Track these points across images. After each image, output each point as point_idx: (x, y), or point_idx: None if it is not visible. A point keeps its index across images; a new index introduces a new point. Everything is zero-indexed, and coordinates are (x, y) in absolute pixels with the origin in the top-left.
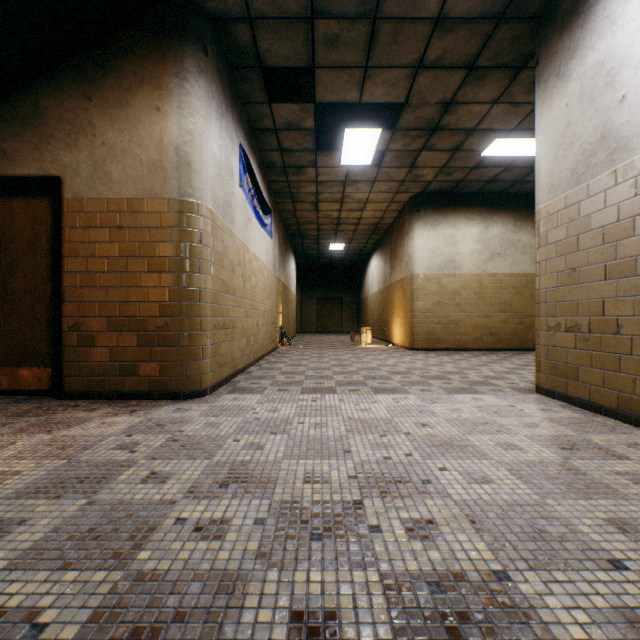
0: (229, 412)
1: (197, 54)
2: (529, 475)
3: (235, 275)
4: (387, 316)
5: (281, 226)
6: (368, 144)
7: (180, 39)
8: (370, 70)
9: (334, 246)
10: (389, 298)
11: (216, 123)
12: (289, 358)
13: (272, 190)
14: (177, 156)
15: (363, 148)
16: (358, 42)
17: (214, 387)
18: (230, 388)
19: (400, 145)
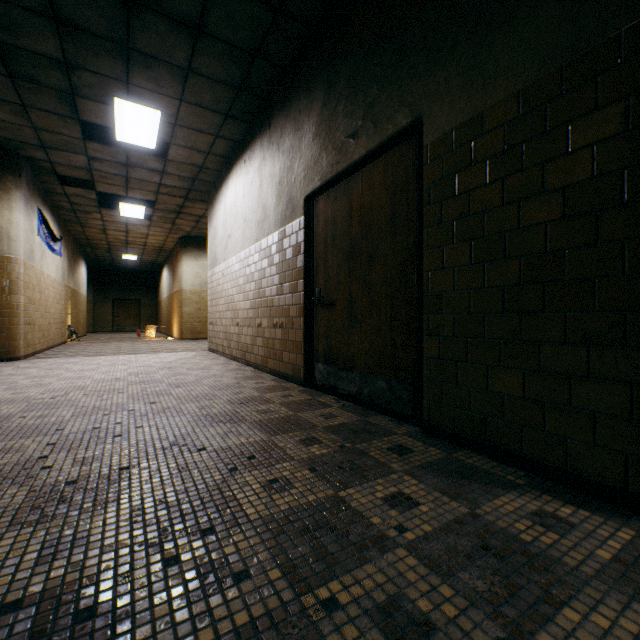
0: (42, 362)
1: (16, 178)
2: (158, 362)
3: (36, 292)
4: (171, 317)
5: (71, 242)
6: (139, 211)
7: (4, 171)
8: (130, 188)
9: (128, 256)
10: (172, 303)
11: (26, 210)
12: (78, 347)
13: (62, 219)
14: (2, 232)
15: (136, 212)
16: (120, 180)
17: (25, 357)
18: (36, 358)
19: (161, 214)
